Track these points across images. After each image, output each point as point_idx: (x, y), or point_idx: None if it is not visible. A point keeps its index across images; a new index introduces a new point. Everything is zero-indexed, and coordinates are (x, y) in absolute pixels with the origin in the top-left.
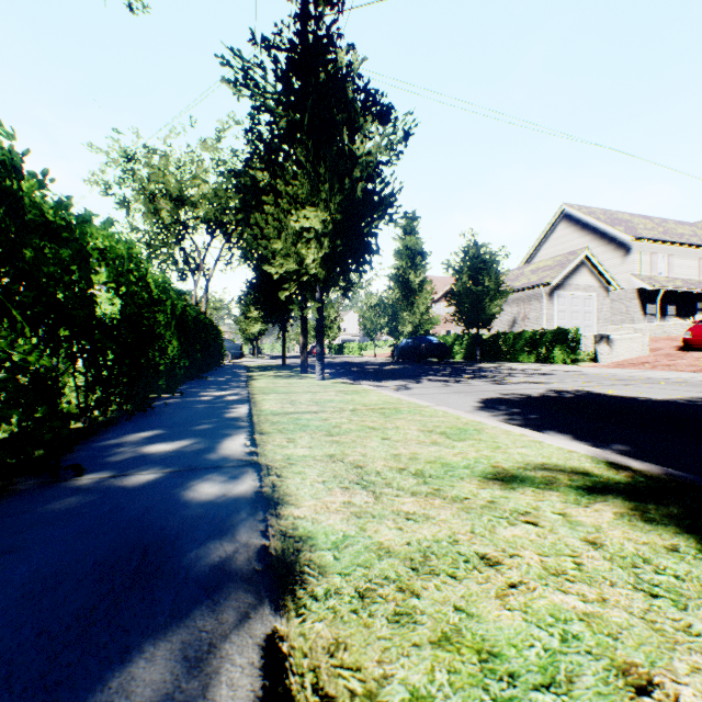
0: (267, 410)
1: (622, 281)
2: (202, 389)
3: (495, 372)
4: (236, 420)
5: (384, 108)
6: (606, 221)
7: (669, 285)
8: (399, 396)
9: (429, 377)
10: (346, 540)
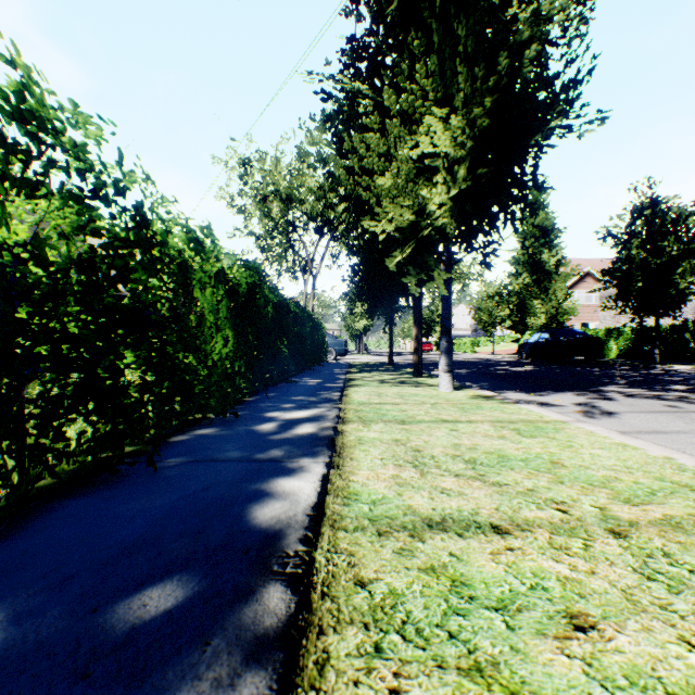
0: (359, 497)
1: None
2: (275, 404)
3: None
4: (263, 559)
5: None
6: None
7: None
8: (661, 451)
9: (613, 388)
10: None
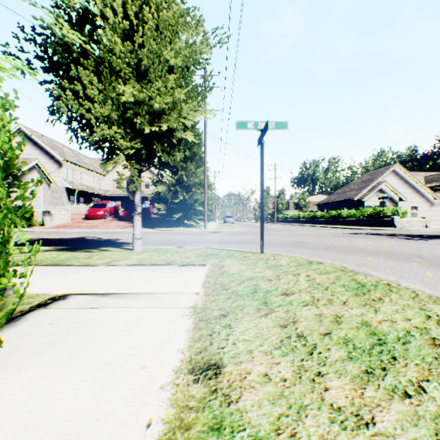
0: None
1: (59, 181)
2: None
3: None
4: None
5: None
6: (49, 145)
7: (81, 188)
8: None
9: None
10: None
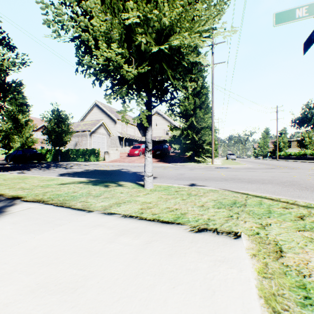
0: None
1: (114, 133)
2: None
3: (67, 165)
4: None
5: (9, 41)
6: (110, 111)
7: (127, 136)
8: (24, 174)
9: (35, 168)
10: (28, 194)
